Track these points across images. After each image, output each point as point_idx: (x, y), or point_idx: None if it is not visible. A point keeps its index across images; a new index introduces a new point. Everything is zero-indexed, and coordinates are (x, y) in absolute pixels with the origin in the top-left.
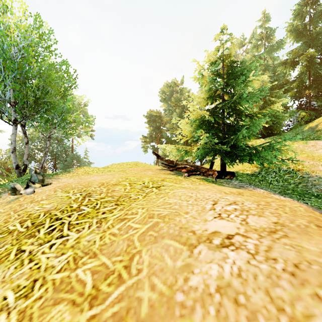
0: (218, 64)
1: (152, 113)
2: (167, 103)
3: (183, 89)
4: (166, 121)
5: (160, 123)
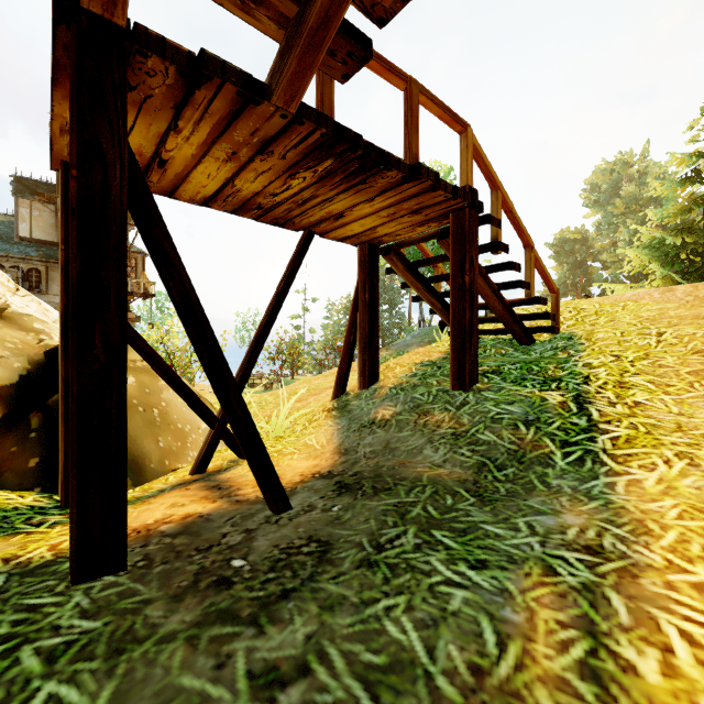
0: (695, 162)
1: (566, 237)
2: (604, 209)
3: (647, 170)
4: (600, 247)
5: (584, 254)
